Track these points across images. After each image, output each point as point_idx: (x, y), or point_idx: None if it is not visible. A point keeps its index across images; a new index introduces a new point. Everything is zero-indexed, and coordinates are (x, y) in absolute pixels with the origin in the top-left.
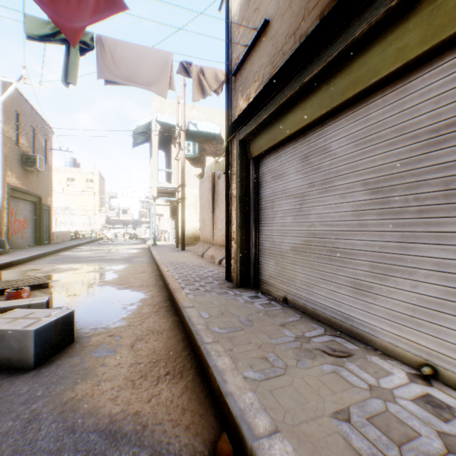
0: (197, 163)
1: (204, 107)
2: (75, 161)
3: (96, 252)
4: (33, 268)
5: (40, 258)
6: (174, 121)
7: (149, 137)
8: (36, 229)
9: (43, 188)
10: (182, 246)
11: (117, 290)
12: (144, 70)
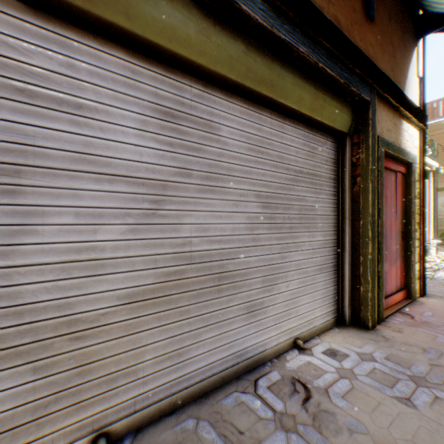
0: None
1: None
2: None
3: None
4: None
5: None
6: None
7: None
8: None
9: None
10: None
11: None
12: None
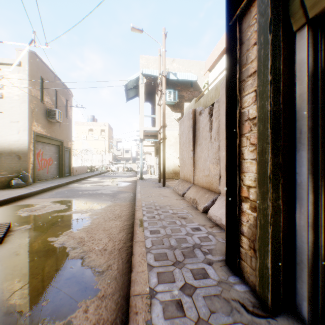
0: (176, 109)
1: (183, 59)
2: (93, 117)
3: (95, 185)
4: (30, 203)
5: (50, 190)
6: (157, 73)
7: (138, 92)
8: (59, 165)
9: (64, 135)
10: (163, 183)
11: (67, 260)
12: None
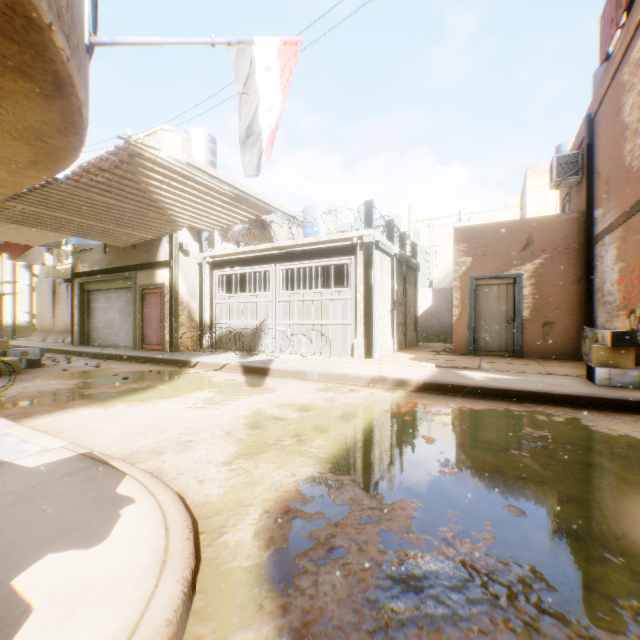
0: None
1: None
2: None
3: None
4: None
5: None
6: None
7: None
8: None
9: None
10: (15, 336)
11: None
12: (33, 256)
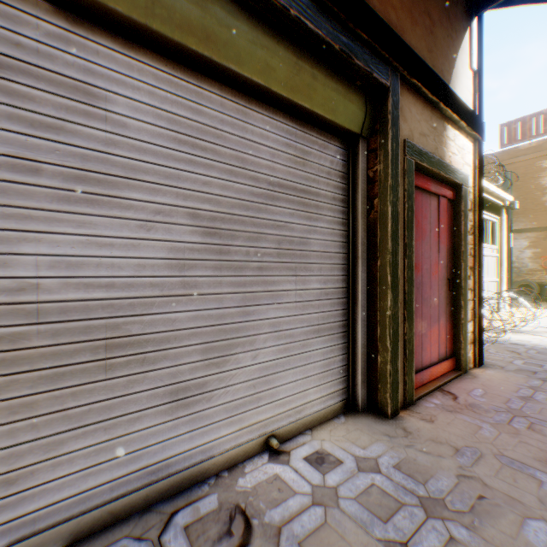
0: None
1: None
2: None
3: None
4: None
5: None
6: None
7: None
8: None
9: None
10: None
11: None
12: None
